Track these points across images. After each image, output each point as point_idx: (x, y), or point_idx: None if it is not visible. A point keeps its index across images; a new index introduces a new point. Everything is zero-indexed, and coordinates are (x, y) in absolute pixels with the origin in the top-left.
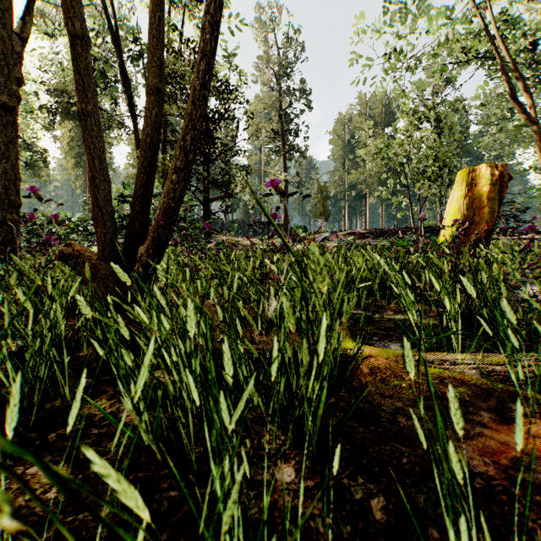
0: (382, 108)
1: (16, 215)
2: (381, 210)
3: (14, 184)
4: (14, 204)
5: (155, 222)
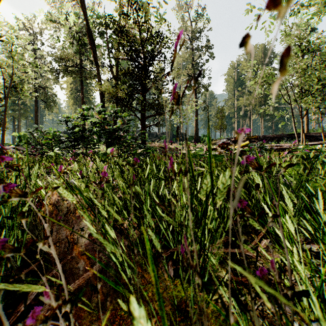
0: (262, 55)
1: None
2: (261, 123)
3: None
4: None
5: None
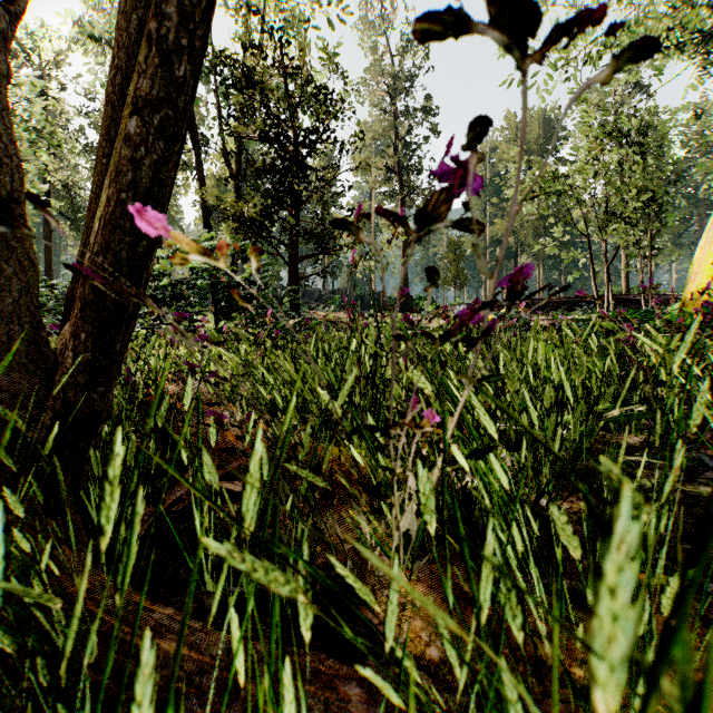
0: (539, 131)
1: None
2: (538, 274)
3: None
4: None
5: (89, 256)
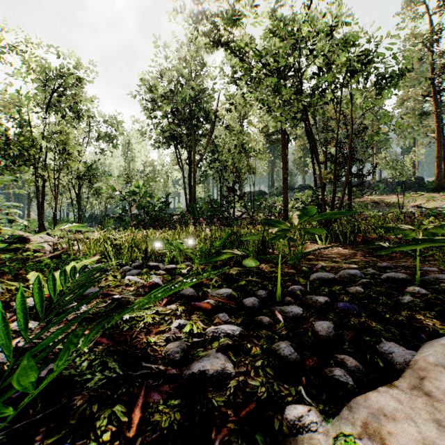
0: None
1: (287, 208)
2: None
3: (287, 199)
4: (287, 205)
5: None
